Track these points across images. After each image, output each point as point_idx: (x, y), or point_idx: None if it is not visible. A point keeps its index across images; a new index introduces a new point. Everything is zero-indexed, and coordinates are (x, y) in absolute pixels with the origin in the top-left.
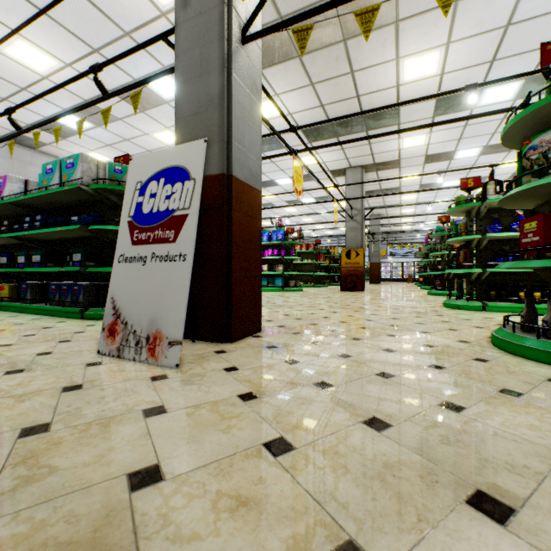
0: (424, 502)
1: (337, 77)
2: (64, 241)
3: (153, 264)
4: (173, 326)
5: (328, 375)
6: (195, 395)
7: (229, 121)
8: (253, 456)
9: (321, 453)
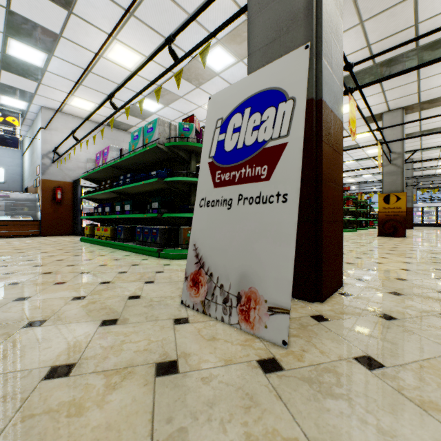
0: None
1: (394, 6)
2: (145, 193)
3: (241, 208)
4: (273, 287)
5: None
6: (364, 439)
7: (317, 35)
8: None
9: None
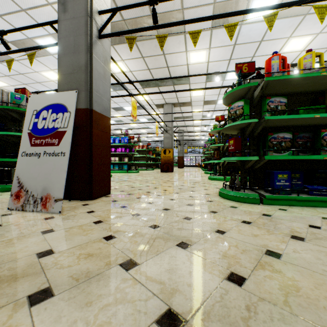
0: (161, 247)
1: (156, 56)
2: None
3: (45, 157)
4: (57, 191)
5: (140, 211)
6: (70, 223)
7: (91, 80)
8: (97, 242)
9: (127, 238)
